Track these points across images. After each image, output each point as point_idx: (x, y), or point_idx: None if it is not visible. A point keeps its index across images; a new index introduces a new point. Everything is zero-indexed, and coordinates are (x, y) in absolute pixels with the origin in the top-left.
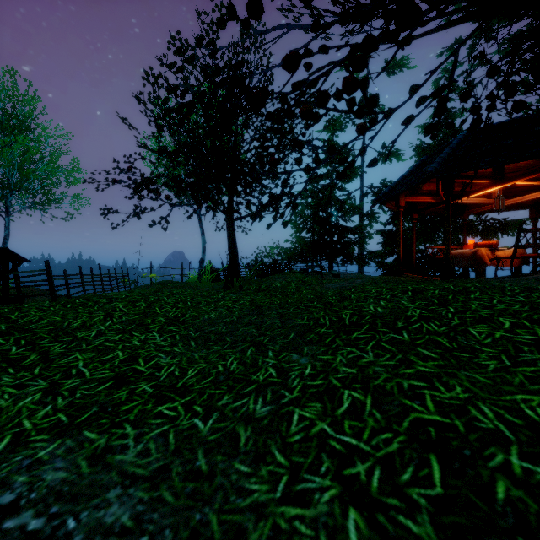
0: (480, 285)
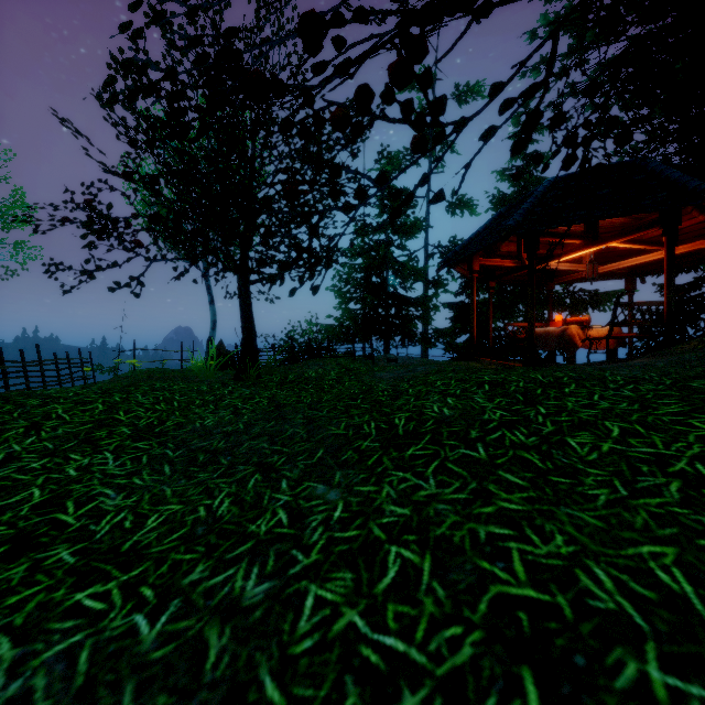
0: (575, 375)
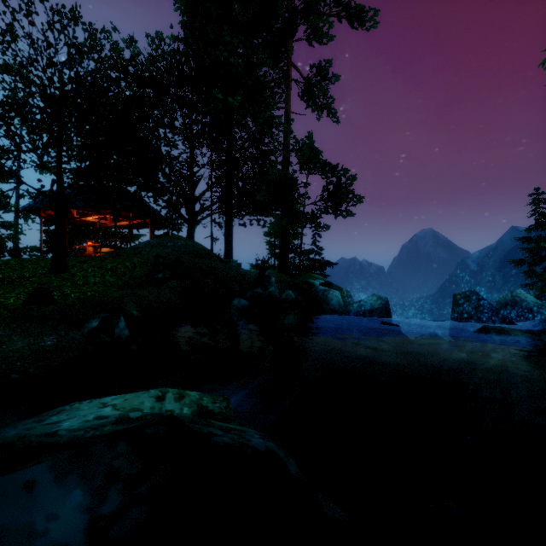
0: None
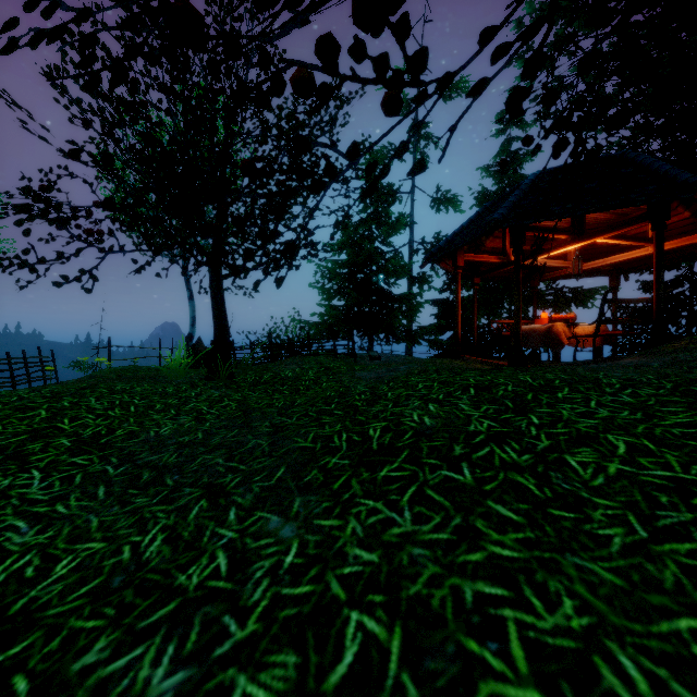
0: (567, 377)
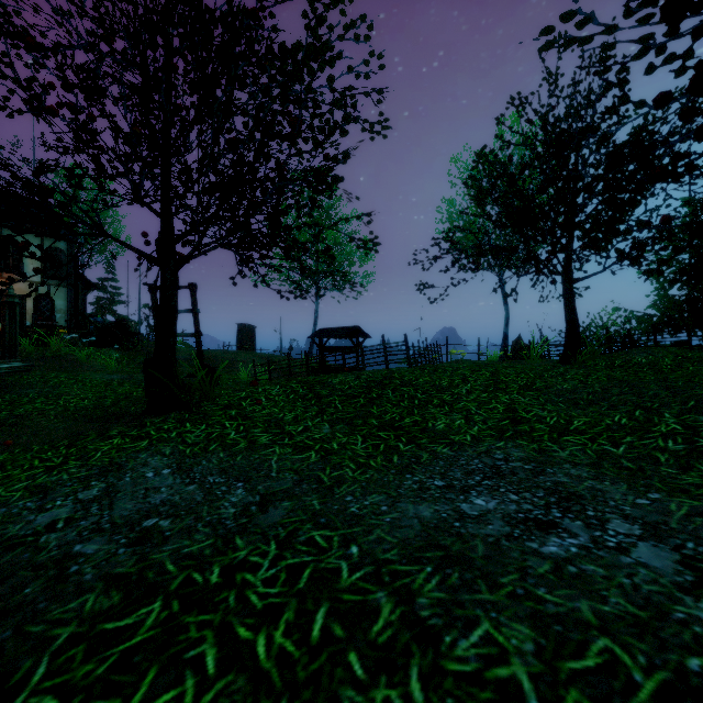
0: None
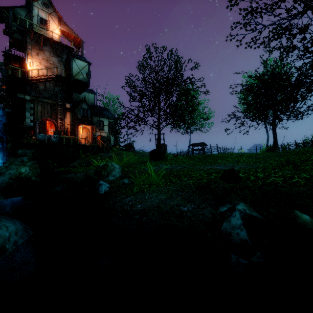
0: None
